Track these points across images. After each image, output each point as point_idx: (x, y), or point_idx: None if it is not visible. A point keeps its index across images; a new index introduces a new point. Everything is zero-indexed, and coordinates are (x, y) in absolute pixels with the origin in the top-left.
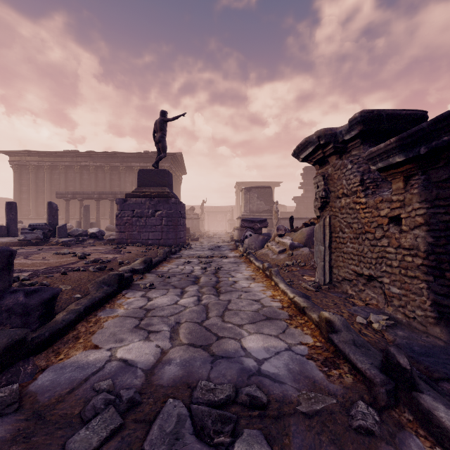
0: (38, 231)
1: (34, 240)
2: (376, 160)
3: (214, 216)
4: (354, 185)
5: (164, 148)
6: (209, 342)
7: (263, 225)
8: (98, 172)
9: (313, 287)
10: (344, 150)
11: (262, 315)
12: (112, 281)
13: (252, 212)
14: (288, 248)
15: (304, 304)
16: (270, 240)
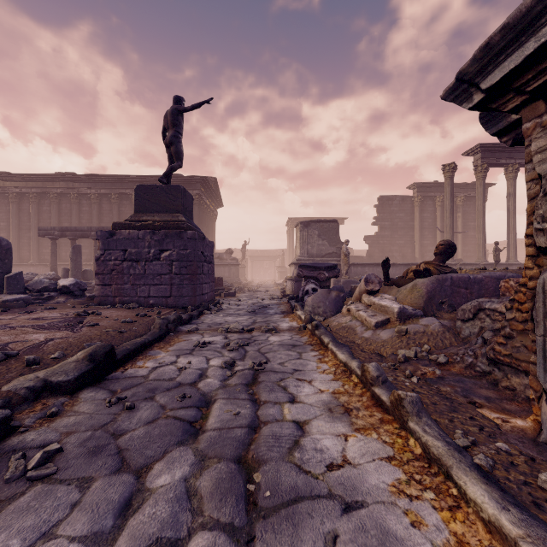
0: None
1: None
2: None
3: (260, 263)
4: None
5: (179, 153)
6: None
7: (332, 274)
8: (103, 202)
9: None
10: None
11: None
12: None
13: (311, 256)
14: (395, 318)
15: None
16: (346, 297)
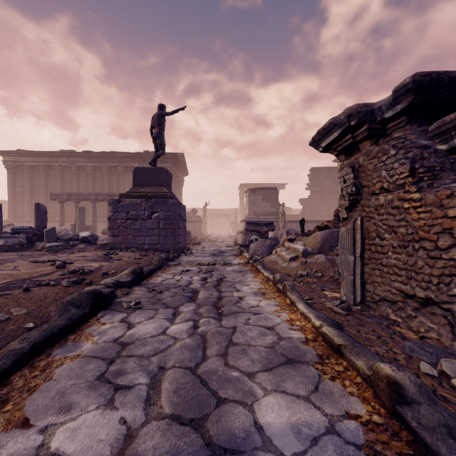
0: (21, 235)
1: (15, 245)
2: (450, 135)
3: (217, 219)
4: (399, 177)
5: (163, 144)
6: (204, 411)
7: (269, 228)
8: (96, 173)
9: (342, 309)
10: (382, 132)
11: (280, 354)
12: (83, 301)
13: (257, 215)
14: (301, 255)
15: (339, 341)
16: (278, 244)
